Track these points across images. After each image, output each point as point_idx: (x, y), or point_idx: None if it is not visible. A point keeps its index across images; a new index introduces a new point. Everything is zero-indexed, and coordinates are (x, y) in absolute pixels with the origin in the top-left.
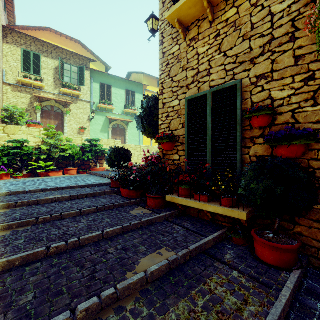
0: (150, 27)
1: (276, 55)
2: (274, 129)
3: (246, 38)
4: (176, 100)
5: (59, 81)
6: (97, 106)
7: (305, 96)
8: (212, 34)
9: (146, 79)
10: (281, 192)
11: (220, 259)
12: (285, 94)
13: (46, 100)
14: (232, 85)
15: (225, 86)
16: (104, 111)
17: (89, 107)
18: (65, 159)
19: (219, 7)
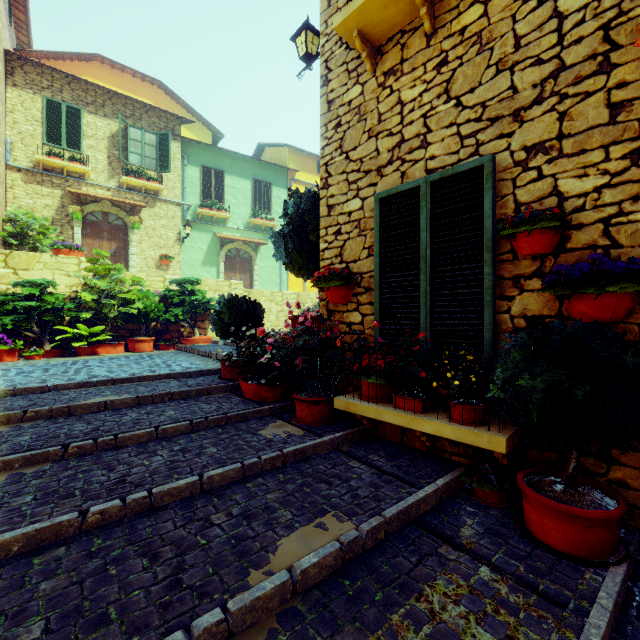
0: (302, 49)
1: (569, 102)
2: (564, 259)
3: (503, 67)
4: (356, 199)
5: (119, 163)
6: (195, 213)
7: (633, 189)
8: (430, 60)
9: (295, 157)
10: (585, 396)
11: (451, 537)
12: (588, 185)
13: (93, 201)
14: (474, 166)
15: (459, 168)
16: (210, 222)
17: (180, 214)
18: (130, 319)
19: (446, 3)
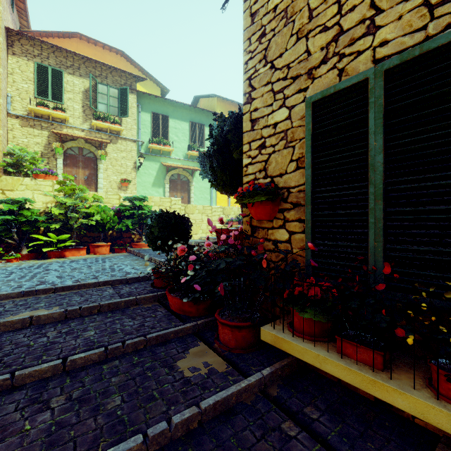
0: None
1: None
2: None
3: None
4: (282, 108)
5: (91, 111)
6: (147, 148)
7: None
8: None
9: (221, 105)
10: None
11: None
12: None
13: (71, 139)
14: None
15: (433, 43)
16: (158, 154)
17: (135, 148)
18: (91, 229)
19: None
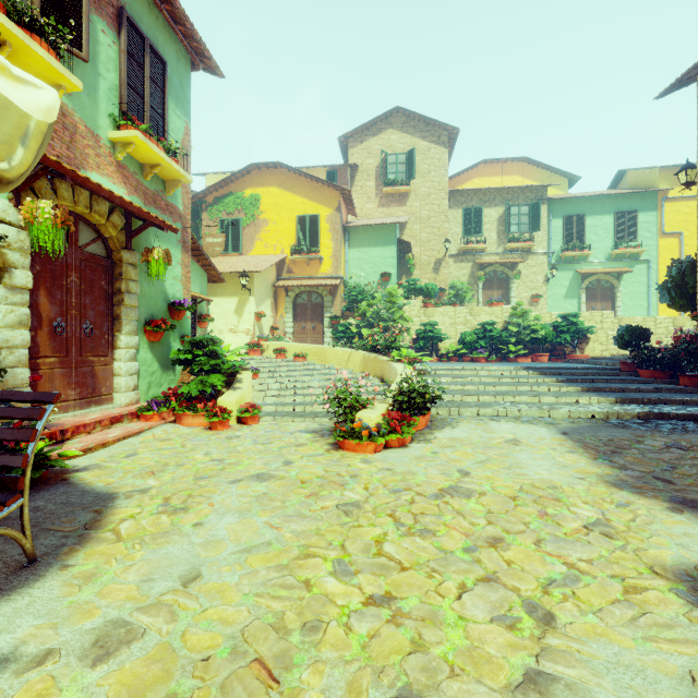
0: (683, 180)
1: None
2: None
3: None
4: None
5: (504, 235)
6: (558, 257)
7: None
8: None
9: (667, 175)
10: None
11: None
12: None
13: (488, 265)
14: None
15: None
16: (571, 261)
17: (546, 261)
18: (534, 342)
19: None
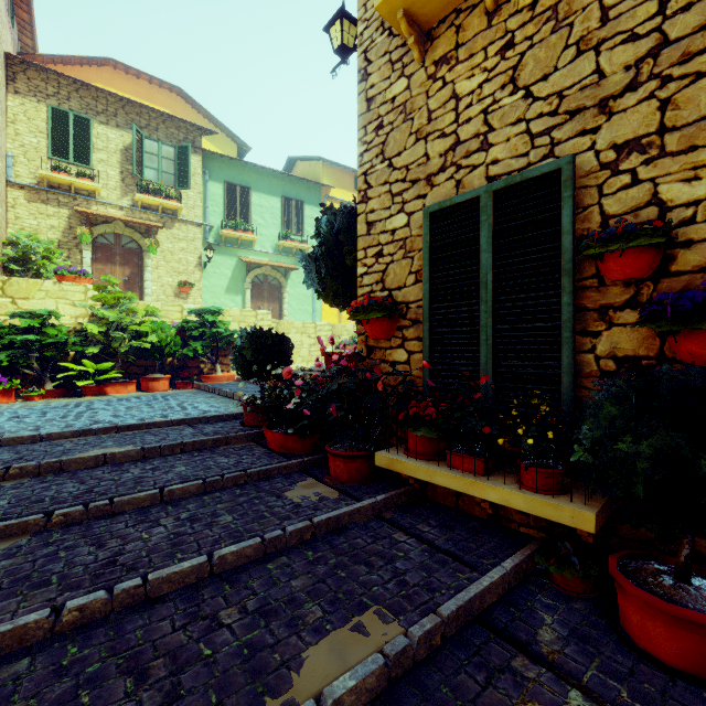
0: (337, 40)
1: (674, 86)
2: (667, 285)
3: (586, 46)
4: (401, 214)
5: (133, 179)
6: (218, 235)
7: None
8: (493, 43)
9: (329, 172)
10: None
11: (527, 643)
12: (700, 191)
13: (104, 222)
14: (549, 170)
15: (530, 174)
16: (235, 245)
17: (201, 236)
18: (143, 354)
19: None
